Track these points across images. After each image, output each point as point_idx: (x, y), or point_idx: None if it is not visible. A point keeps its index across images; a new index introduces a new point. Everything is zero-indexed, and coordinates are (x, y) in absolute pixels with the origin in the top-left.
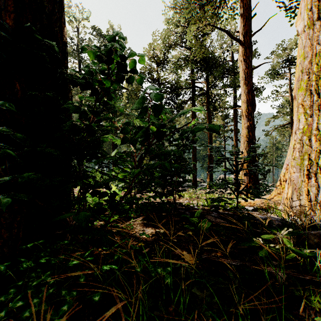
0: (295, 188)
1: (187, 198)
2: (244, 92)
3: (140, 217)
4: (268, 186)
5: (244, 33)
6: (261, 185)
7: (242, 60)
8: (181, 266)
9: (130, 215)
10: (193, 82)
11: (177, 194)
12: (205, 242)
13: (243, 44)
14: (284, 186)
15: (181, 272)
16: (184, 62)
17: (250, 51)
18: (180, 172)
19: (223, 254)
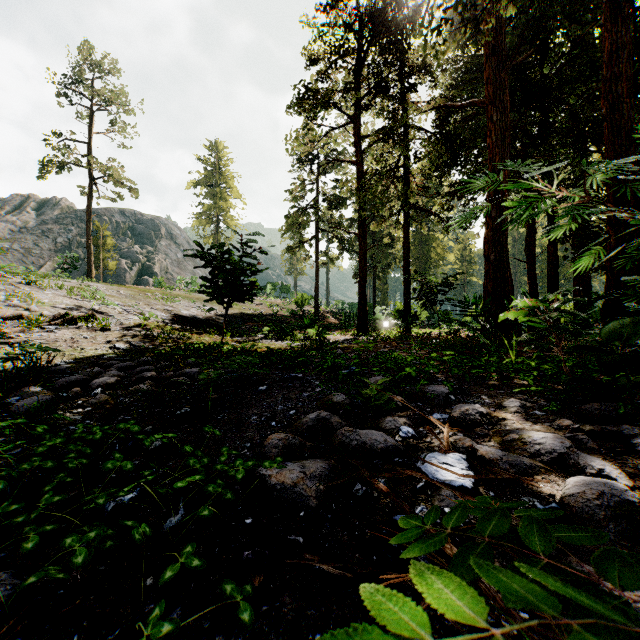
0: None
1: None
2: None
3: None
4: None
5: None
6: None
7: None
8: None
9: None
10: None
11: None
12: None
13: None
14: None
15: None
16: None
17: None
18: None
19: None
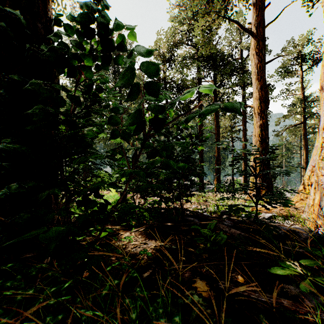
0: (323, 193)
1: (194, 202)
2: (256, 88)
3: (142, 225)
4: (295, 192)
5: (256, 25)
6: (285, 190)
7: (253, 54)
8: (193, 301)
9: (131, 223)
10: (200, 81)
11: (185, 199)
12: (236, 289)
13: (255, 36)
14: (309, 191)
15: (193, 315)
16: (191, 60)
17: (262, 44)
18: (189, 174)
19: (246, 280)
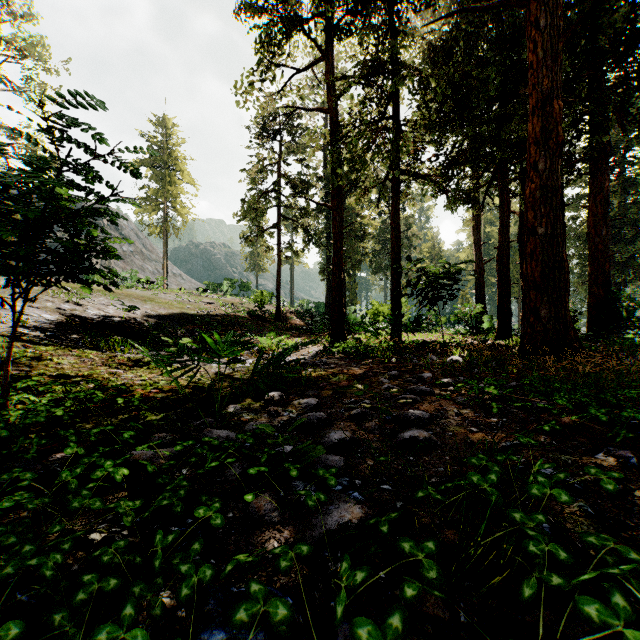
0: None
1: None
2: None
3: None
4: None
5: None
6: None
7: None
8: None
9: None
10: None
11: None
12: None
13: None
14: None
15: None
16: None
17: None
18: None
19: None
